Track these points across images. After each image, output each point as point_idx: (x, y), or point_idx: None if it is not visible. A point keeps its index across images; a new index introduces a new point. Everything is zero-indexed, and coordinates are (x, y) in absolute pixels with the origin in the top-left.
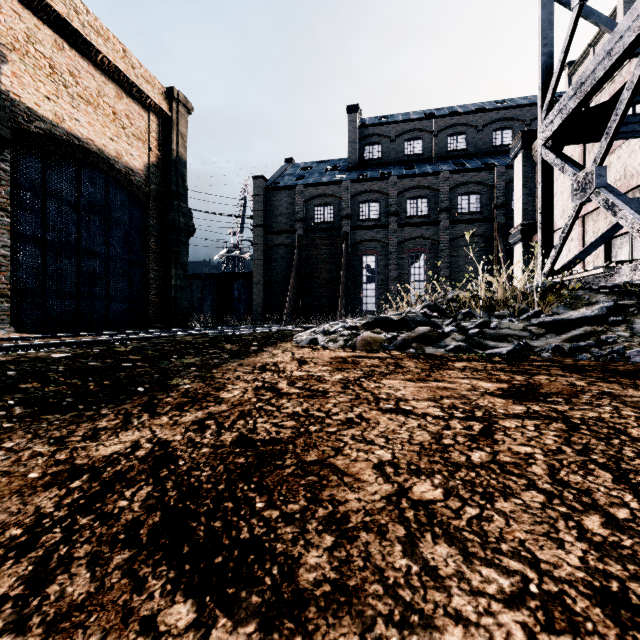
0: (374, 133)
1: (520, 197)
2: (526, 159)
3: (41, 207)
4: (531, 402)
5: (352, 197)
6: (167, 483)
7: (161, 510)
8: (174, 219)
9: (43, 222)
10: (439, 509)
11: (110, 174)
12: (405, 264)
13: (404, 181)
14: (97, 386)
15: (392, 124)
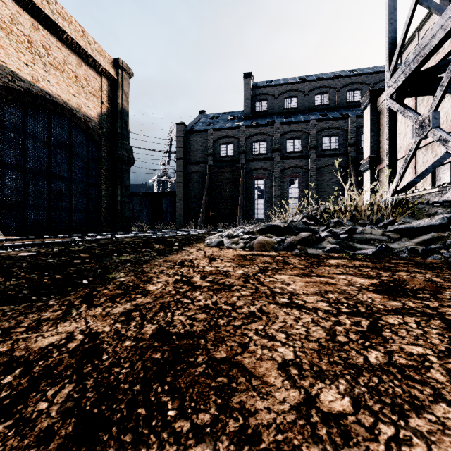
0: (263, 93)
1: (368, 137)
2: (373, 110)
3: (22, 144)
4: (404, 298)
5: (247, 138)
6: (88, 381)
7: (76, 416)
8: (119, 153)
9: (23, 155)
10: (352, 426)
11: (73, 120)
12: (285, 186)
13: (284, 127)
14: (50, 280)
15: (275, 86)
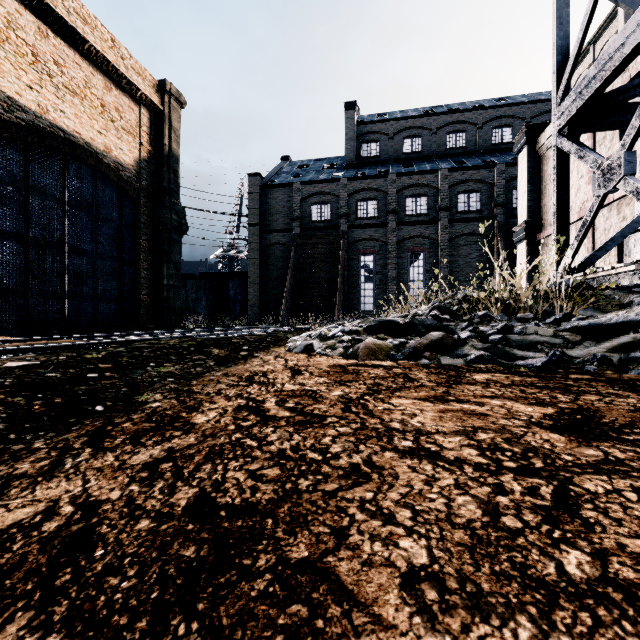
0: (372, 130)
1: (524, 194)
2: (530, 154)
3: (23, 202)
4: (603, 441)
5: (350, 195)
6: (58, 607)
7: None
8: (166, 216)
9: (25, 218)
10: None
11: (98, 169)
12: (404, 263)
13: (403, 179)
14: (44, 405)
15: (390, 121)
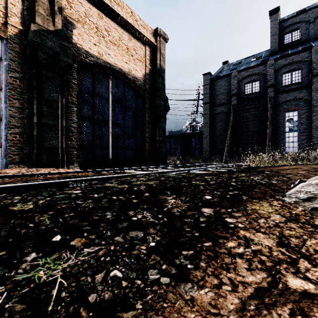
0: (293, 22)
1: None
2: None
3: (92, 101)
4: None
5: (276, 71)
6: None
7: None
8: (157, 102)
9: (93, 109)
10: None
11: (125, 81)
12: None
13: None
14: None
15: (311, 10)
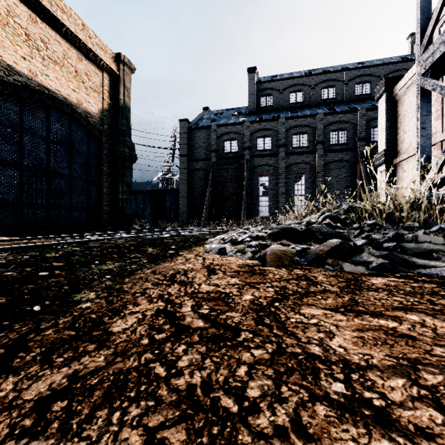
0: (267, 87)
1: (383, 129)
2: (388, 99)
3: (19, 140)
4: None
5: (251, 134)
6: None
7: None
8: (121, 150)
9: (20, 151)
10: None
11: (72, 116)
12: (291, 182)
13: (290, 121)
14: None
15: (280, 80)
